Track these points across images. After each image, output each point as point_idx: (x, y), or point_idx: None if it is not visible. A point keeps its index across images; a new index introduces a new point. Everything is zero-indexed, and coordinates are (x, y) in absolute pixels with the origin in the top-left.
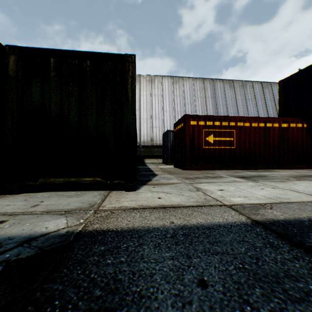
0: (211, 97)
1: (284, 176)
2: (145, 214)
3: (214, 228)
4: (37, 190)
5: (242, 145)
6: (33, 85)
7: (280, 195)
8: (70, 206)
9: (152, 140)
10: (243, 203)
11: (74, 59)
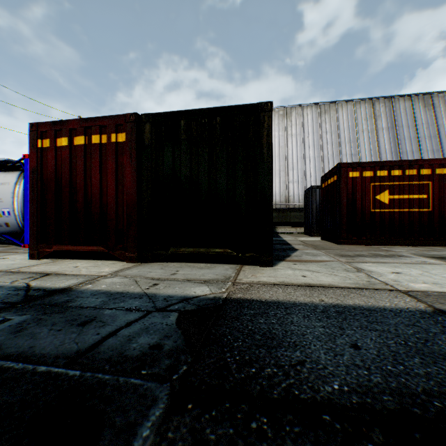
0: (387, 128)
1: None
2: (288, 290)
3: (375, 311)
4: (166, 260)
5: (443, 205)
6: (164, 150)
7: None
8: (206, 277)
9: (288, 200)
10: (428, 290)
11: (204, 117)
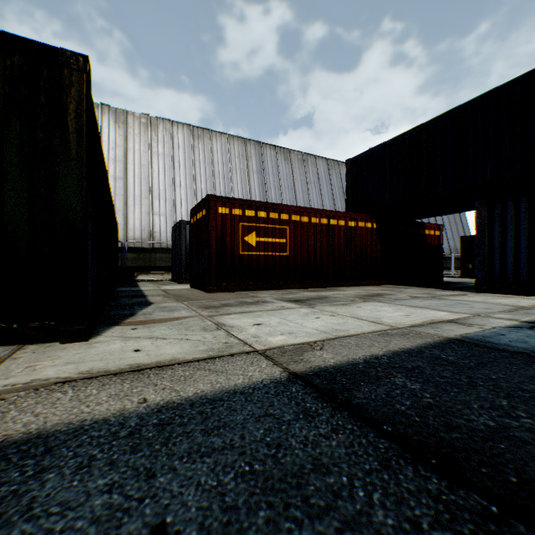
0: (258, 172)
1: (350, 296)
2: (87, 391)
3: (223, 400)
4: None
5: (298, 250)
6: None
7: (339, 326)
8: None
9: (153, 237)
10: (285, 343)
11: None
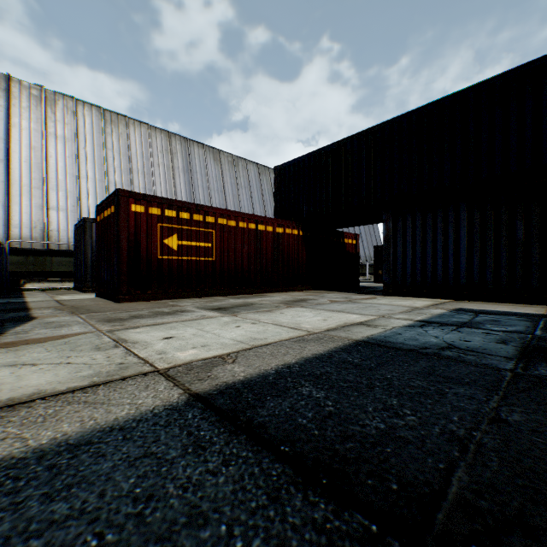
0: (184, 170)
1: (276, 302)
2: None
3: (91, 443)
4: None
5: (225, 255)
6: None
7: (258, 335)
8: None
9: (48, 237)
10: (195, 359)
11: None
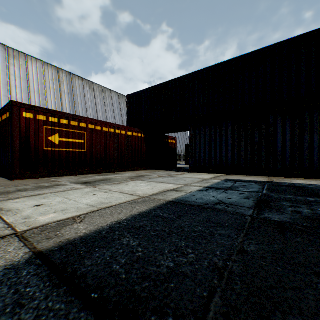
0: (69, 93)
1: (125, 177)
2: None
3: None
4: None
5: (93, 148)
6: None
7: (106, 200)
8: None
9: None
10: (52, 221)
11: None
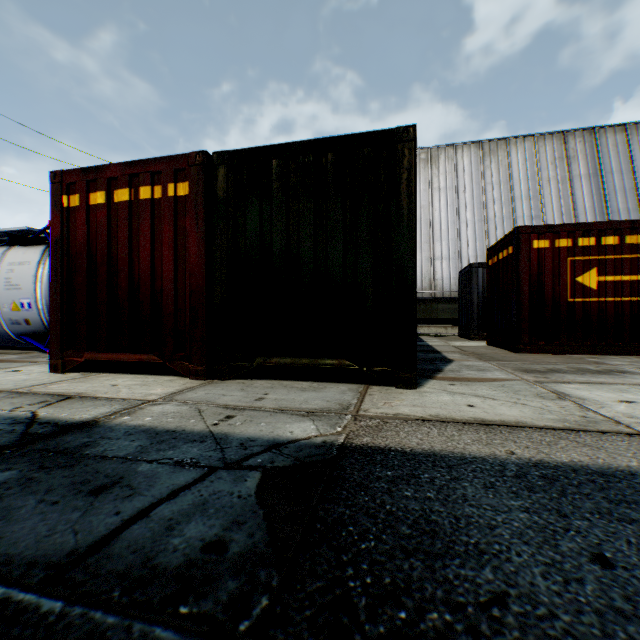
0: (588, 175)
1: None
2: (448, 431)
3: (615, 477)
4: (250, 376)
5: None
6: (247, 207)
7: None
8: (311, 405)
9: (434, 286)
10: None
11: (307, 154)
